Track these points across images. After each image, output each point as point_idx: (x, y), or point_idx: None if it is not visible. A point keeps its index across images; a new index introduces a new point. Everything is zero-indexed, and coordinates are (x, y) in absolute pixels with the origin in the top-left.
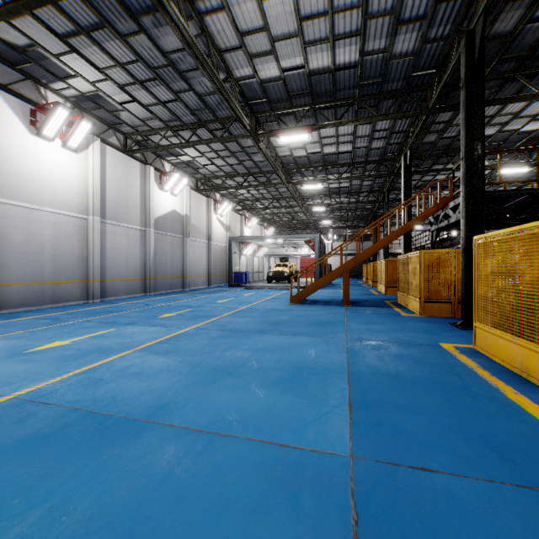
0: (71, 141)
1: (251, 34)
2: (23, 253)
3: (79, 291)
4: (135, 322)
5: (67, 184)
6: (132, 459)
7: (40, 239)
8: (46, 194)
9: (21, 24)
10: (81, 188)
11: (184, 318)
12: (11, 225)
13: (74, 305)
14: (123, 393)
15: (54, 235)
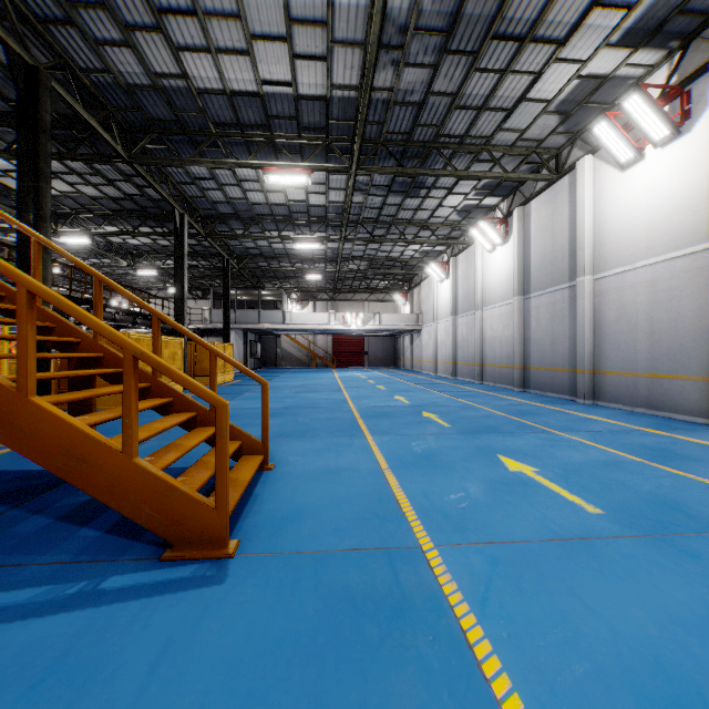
0: (652, 134)
1: (314, 59)
2: (615, 333)
3: (695, 398)
4: (422, 407)
5: (672, 204)
6: (291, 392)
7: (632, 311)
8: (641, 241)
9: (520, 126)
10: (698, 191)
11: (391, 412)
12: (605, 302)
13: (667, 419)
14: (314, 394)
15: (651, 300)
